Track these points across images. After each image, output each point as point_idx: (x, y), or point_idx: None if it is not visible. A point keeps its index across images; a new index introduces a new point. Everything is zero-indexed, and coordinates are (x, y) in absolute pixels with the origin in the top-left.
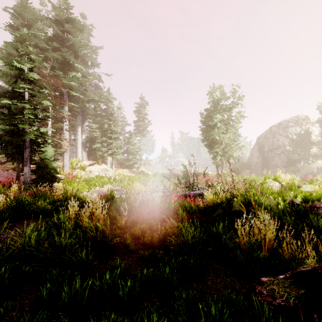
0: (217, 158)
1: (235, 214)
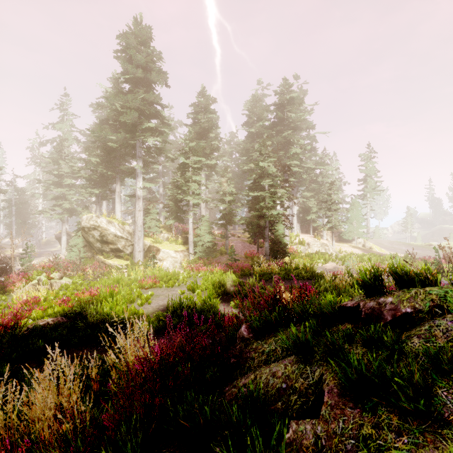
0: None
1: None
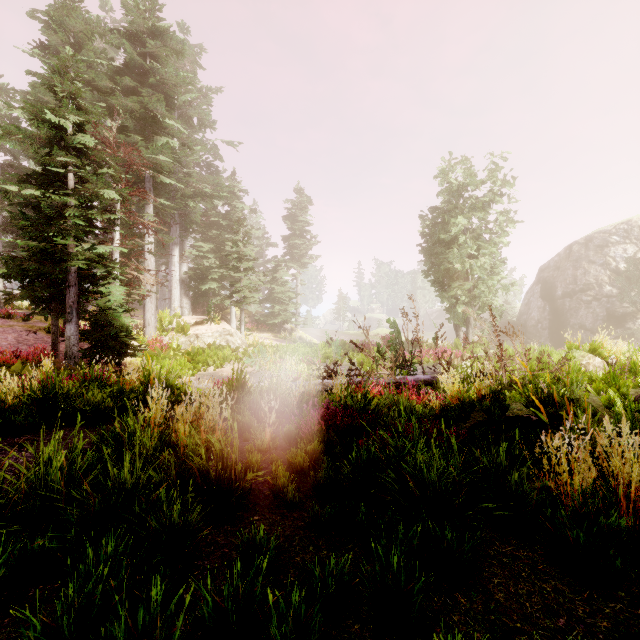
0: (456, 310)
1: (514, 423)
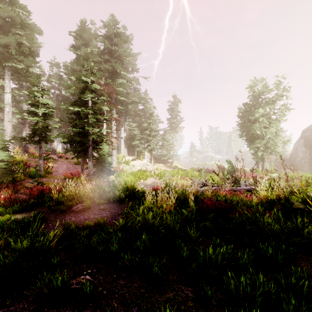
0: (257, 154)
1: (296, 211)
